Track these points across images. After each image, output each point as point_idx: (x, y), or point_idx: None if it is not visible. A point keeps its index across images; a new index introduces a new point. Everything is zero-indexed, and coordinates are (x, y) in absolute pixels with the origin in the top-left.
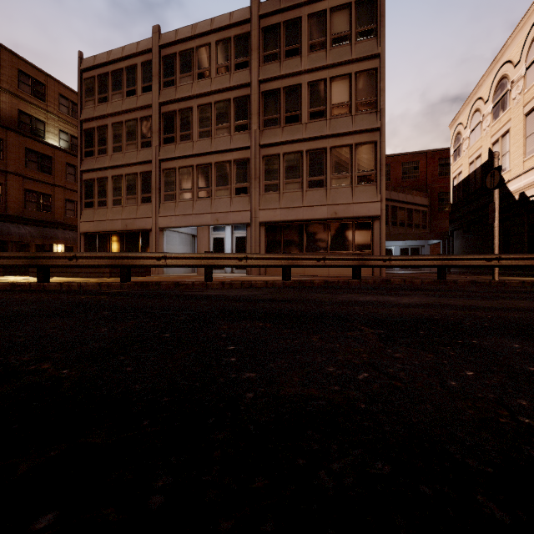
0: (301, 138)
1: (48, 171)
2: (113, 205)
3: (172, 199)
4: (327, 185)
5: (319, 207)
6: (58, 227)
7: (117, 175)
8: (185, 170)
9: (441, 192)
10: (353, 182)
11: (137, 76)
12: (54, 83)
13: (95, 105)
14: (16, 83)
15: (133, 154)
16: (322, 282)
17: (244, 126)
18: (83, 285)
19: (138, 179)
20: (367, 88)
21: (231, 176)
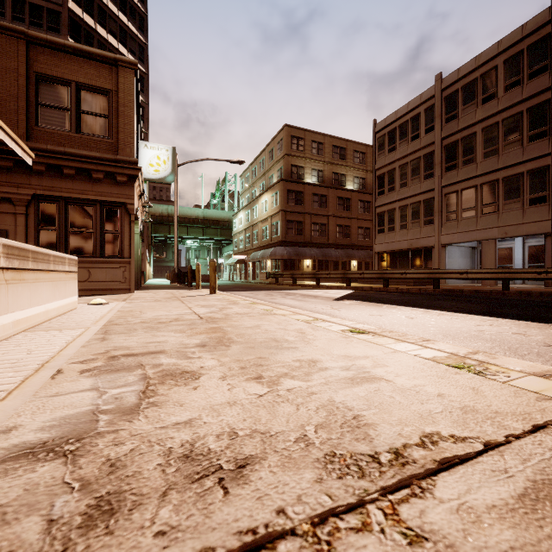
0: None
1: (348, 209)
2: (399, 229)
3: (454, 219)
4: None
5: None
6: (354, 248)
7: (403, 206)
8: (468, 191)
9: None
10: None
11: (420, 122)
12: (350, 144)
13: (385, 155)
14: (331, 155)
15: (417, 186)
16: None
17: (540, 133)
18: (409, 290)
19: (421, 206)
20: None
21: (523, 188)
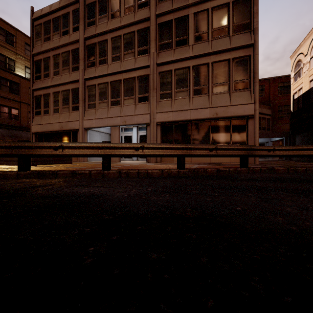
0: (189, 56)
1: (16, 92)
2: (53, 113)
3: (93, 107)
4: (209, 92)
5: (203, 109)
6: (23, 130)
7: (56, 91)
8: (102, 86)
9: (280, 105)
10: (230, 89)
11: (69, 20)
12: (21, 35)
13: (42, 43)
14: None
15: (67, 76)
16: (214, 170)
17: (144, 50)
18: None
19: (70, 94)
20: (242, 13)
21: (135, 88)
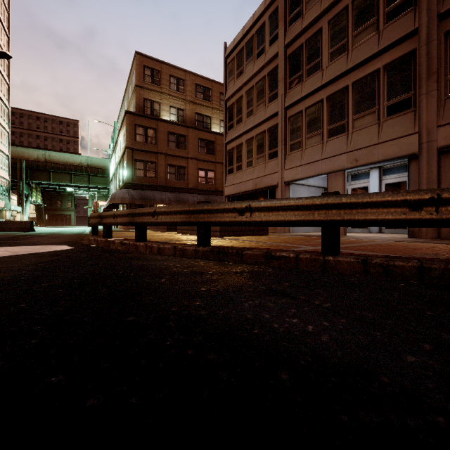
0: None
1: (212, 152)
2: (246, 167)
3: (298, 148)
4: None
5: None
6: (218, 194)
7: (249, 138)
8: (313, 109)
9: None
10: None
11: (265, 33)
12: (217, 85)
13: (234, 82)
14: (194, 94)
15: (262, 113)
16: None
17: (403, 5)
18: (161, 248)
19: (266, 136)
20: None
21: (379, 91)
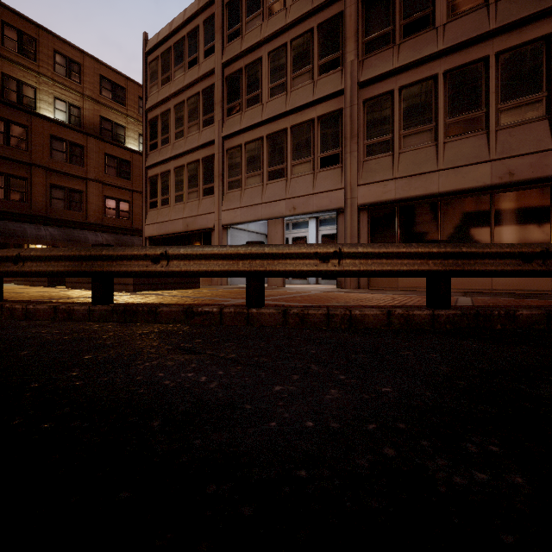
0: (435, 52)
1: (127, 176)
2: (175, 203)
3: (237, 187)
4: (489, 125)
5: (474, 166)
6: (136, 234)
7: (179, 166)
8: (253, 145)
9: None
10: None
11: (199, 40)
12: (134, 85)
13: (159, 89)
14: (98, 90)
15: (195, 137)
16: (539, 315)
17: (333, 62)
18: (29, 310)
19: (200, 167)
20: None
21: (314, 141)
